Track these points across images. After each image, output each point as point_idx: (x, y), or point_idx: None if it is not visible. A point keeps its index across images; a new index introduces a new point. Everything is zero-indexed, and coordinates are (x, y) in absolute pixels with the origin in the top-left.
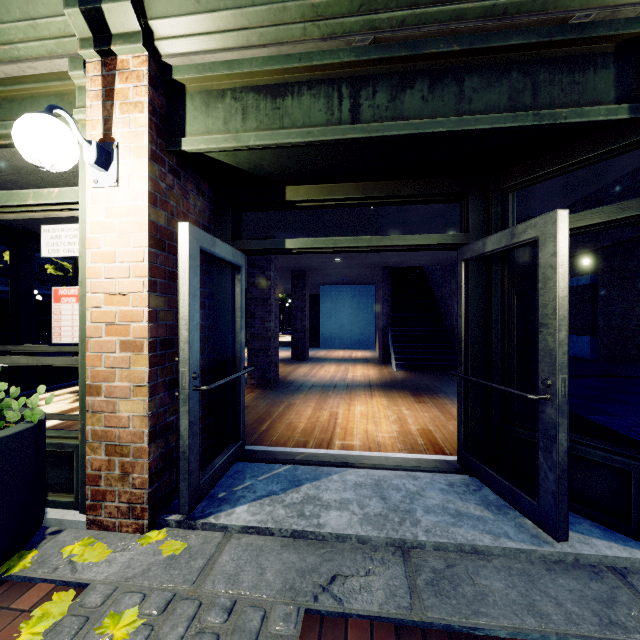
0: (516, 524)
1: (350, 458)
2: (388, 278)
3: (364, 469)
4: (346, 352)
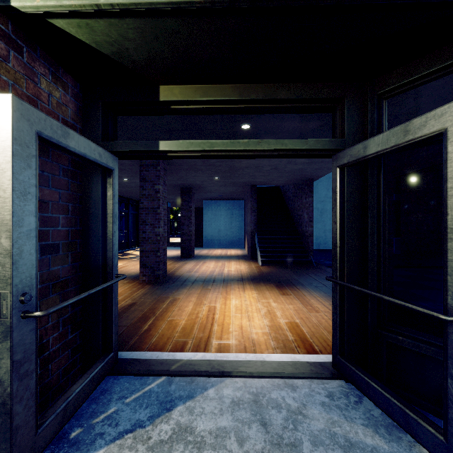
0: None
1: (227, 365)
2: (255, 194)
3: (241, 378)
4: (223, 250)
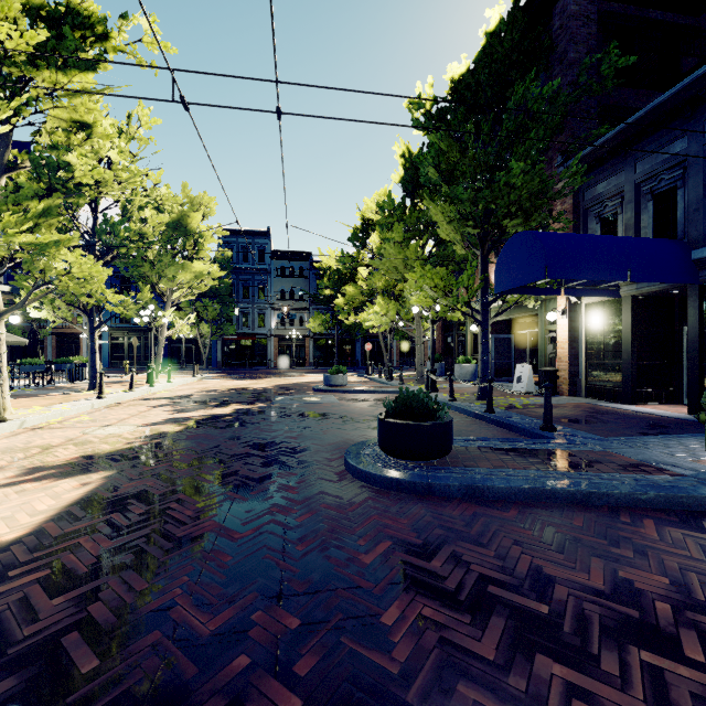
0: None
1: None
2: None
3: None
4: None
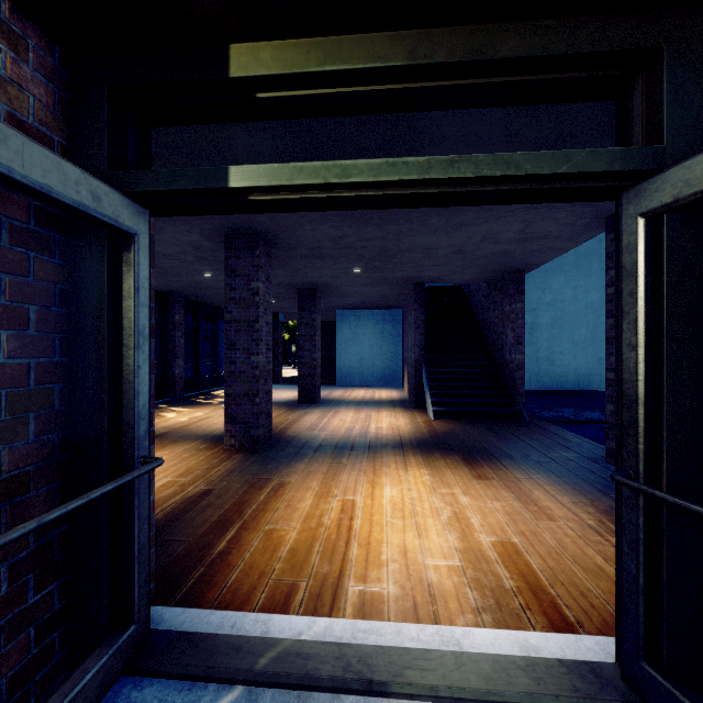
0: None
1: (378, 662)
2: (421, 298)
3: (411, 701)
4: (367, 391)
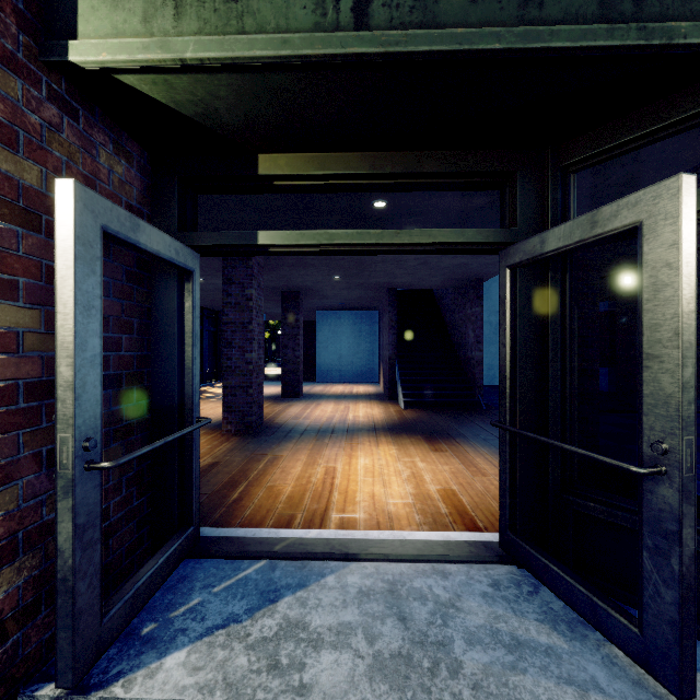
0: (604, 659)
1: (352, 545)
2: (395, 301)
3: (372, 562)
4: (346, 387)
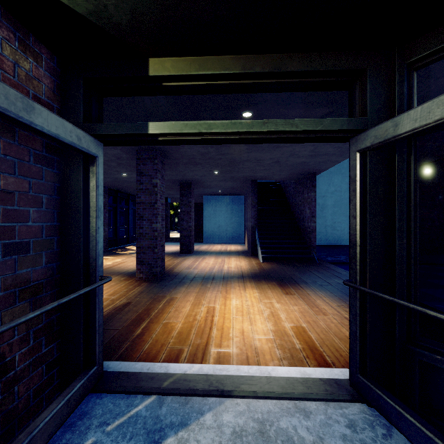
0: None
1: (227, 382)
2: (255, 189)
3: (243, 399)
4: (223, 246)
